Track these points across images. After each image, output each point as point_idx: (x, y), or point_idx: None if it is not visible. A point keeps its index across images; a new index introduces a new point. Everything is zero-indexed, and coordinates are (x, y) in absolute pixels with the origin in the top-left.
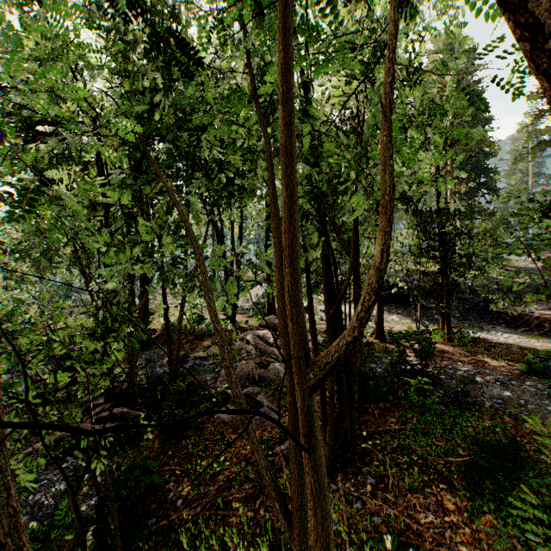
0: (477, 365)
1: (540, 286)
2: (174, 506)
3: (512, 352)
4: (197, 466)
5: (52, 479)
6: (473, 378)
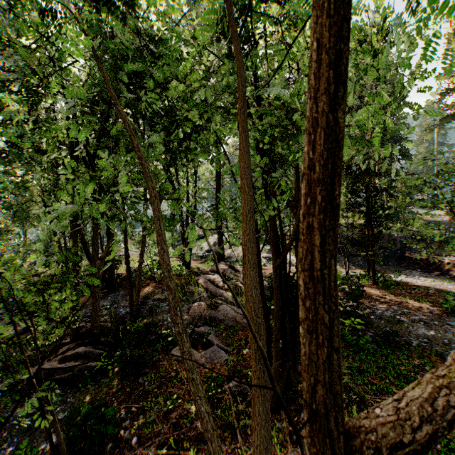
0: (401, 306)
1: (448, 236)
2: (129, 444)
3: (430, 294)
4: (152, 403)
5: (17, 415)
6: (399, 318)
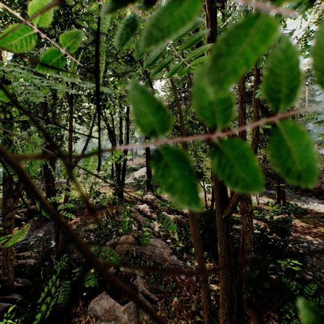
0: (323, 238)
1: None
2: None
3: None
4: None
5: None
6: None
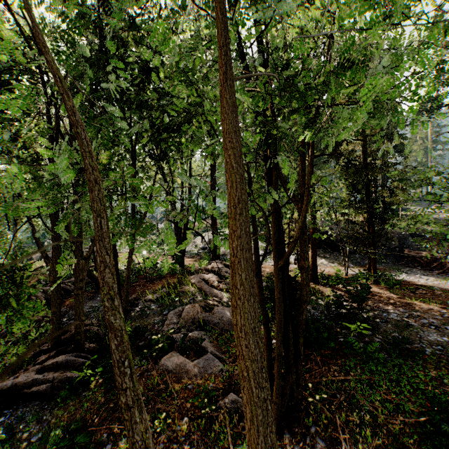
0: (407, 308)
1: (447, 233)
2: None
3: (436, 294)
4: None
5: None
6: (407, 322)
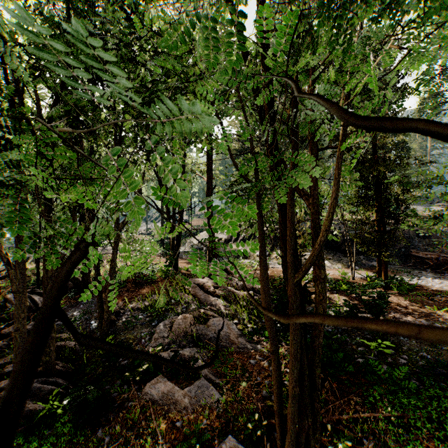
0: (429, 319)
1: None
2: None
3: None
4: None
5: None
6: None
